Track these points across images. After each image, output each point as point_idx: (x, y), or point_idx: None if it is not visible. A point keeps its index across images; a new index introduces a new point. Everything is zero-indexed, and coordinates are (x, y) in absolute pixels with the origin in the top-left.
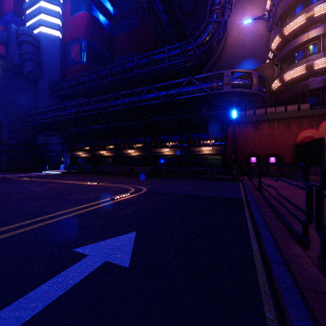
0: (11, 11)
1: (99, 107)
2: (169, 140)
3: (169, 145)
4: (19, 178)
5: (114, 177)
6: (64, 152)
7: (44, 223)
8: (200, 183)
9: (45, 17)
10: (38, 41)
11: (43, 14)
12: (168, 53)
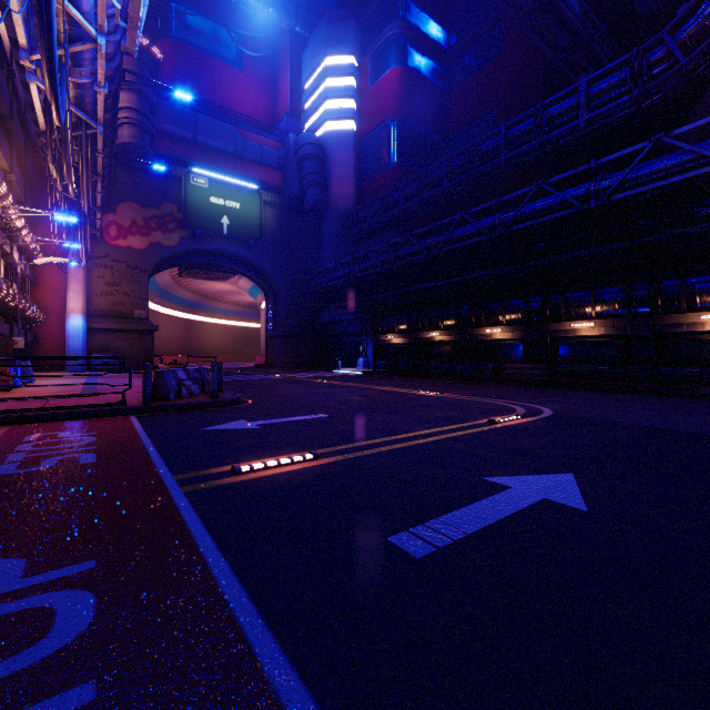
0: (287, 114)
1: (427, 246)
2: (594, 302)
3: (592, 313)
4: (310, 379)
5: (464, 384)
6: (363, 335)
7: (412, 443)
8: (698, 407)
9: (332, 104)
10: (323, 148)
11: (329, 100)
12: (588, 90)
